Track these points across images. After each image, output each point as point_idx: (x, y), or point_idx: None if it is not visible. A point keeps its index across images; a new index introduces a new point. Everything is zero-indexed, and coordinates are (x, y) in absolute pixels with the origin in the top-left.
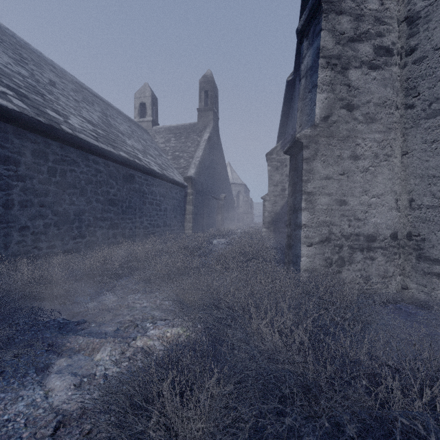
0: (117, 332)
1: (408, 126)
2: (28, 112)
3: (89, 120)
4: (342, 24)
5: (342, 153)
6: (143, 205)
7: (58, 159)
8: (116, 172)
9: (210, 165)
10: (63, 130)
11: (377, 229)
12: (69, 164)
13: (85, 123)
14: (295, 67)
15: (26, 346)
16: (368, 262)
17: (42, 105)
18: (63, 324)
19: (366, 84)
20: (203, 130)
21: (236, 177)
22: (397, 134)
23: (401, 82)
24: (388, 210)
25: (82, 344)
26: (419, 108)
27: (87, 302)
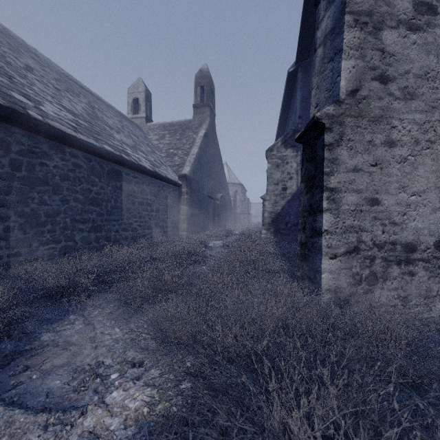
0: (65, 391)
1: None
2: None
3: (70, 110)
4: None
5: (374, 138)
6: (131, 205)
7: (23, 150)
8: (99, 167)
9: (206, 163)
10: (29, 116)
11: (418, 235)
12: (38, 157)
13: (64, 112)
14: (298, 57)
15: None
16: (406, 278)
17: (6, 87)
18: None
19: (404, 50)
20: (199, 127)
21: (233, 176)
22: None
23: None
24: (432, 211)
25: None
26: None
27: (42, 332)
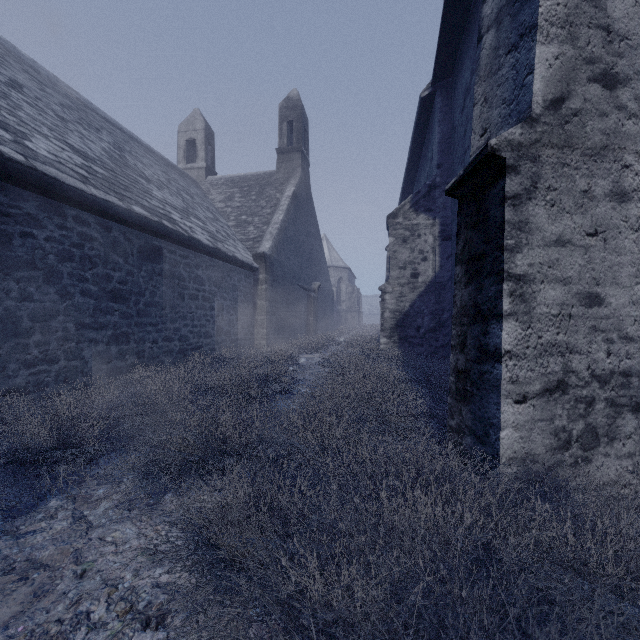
0: None
1: None
2: None
3: (80, 150)
4: None
5: (593, 186)
6: (179, 301)
7: None
8: (125, 241)
9: (295, 236)
10: None
11: None
12: (18, 222)
13: (68, 152)
14: (435, 74)
15: None
16: None
17: None
18: None
19: None
20: (286, 183)
21: (335, 256)
22: None
23: None
24: None
25: None
26: None
27: None
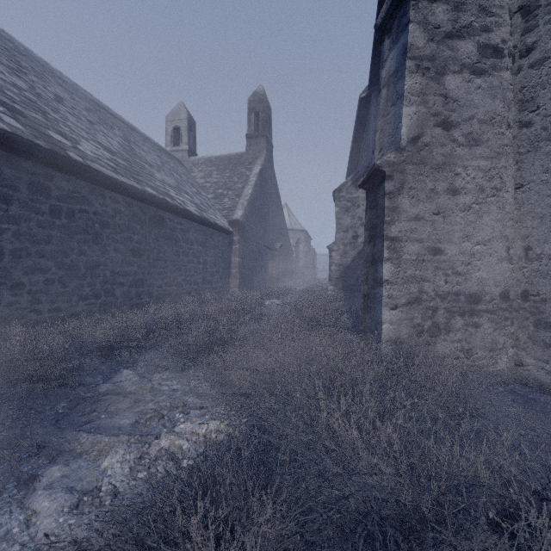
0: (135, 426)
1: (523, 150)
2: (23, 133)
3: (106, 147)
4: (436, 15)
5: (437, 186)
6: (176, 256)
7: (63, 196)
8: (141, 213)
9: (261, 206)
10: (70, 158)
11: (483, 286)
12: (78, 202)
13: (101, 150)
14: (371, 81)
15: (4, 450)
16: (470, 330)
17: (43, 125)
18: (63, 415)
19: (468, 95)
20: (253, 162)
21: (294, 221)
22: (509, 161)
23: (513, 93)
24: (497, 261)
25: (85, 445)
26: (539, 126)
27: (98, 383)
